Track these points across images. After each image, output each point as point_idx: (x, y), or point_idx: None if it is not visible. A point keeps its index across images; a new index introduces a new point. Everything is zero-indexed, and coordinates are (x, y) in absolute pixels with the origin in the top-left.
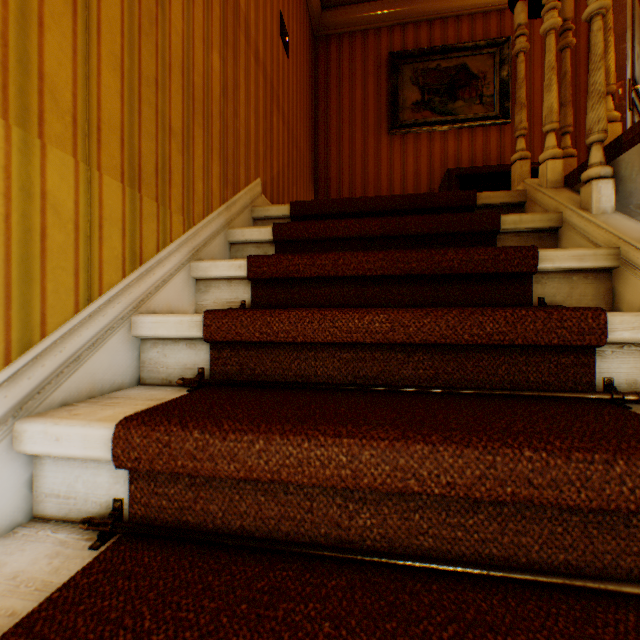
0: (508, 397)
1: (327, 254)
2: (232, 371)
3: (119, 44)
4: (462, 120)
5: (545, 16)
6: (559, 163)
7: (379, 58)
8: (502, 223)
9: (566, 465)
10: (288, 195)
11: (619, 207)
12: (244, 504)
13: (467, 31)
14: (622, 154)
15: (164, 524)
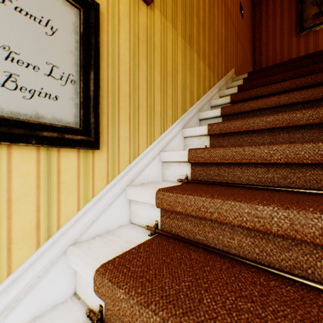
0: None
1: (266, 78)
2: None
3: (207, 34)
4: None
5: None
6: None
7: (290, 0)
8: None
9: None
10: None
11: None
12: None
13: None
14: None
15: None
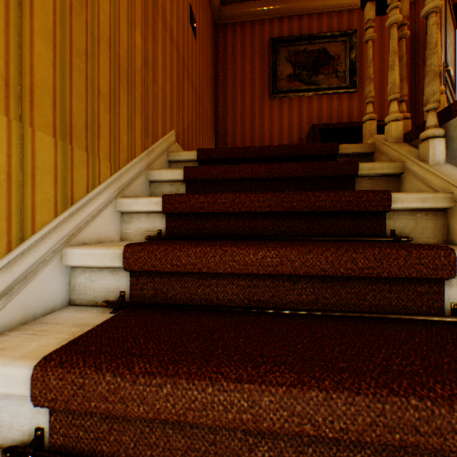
0: (375, 319)
1: (226, 194)
2: (148, 294)
3: (51, 20)
4: (323, 89)
5: (390, 13)
6: (400, 124)
7: (263, 42)
8: (359, 169)
9: (450, 414)
10: (196, 142)
11: (448, 159)
12: (154, 436)
13: (326, 24)
14: (452, 119)
15: (81, 452)
